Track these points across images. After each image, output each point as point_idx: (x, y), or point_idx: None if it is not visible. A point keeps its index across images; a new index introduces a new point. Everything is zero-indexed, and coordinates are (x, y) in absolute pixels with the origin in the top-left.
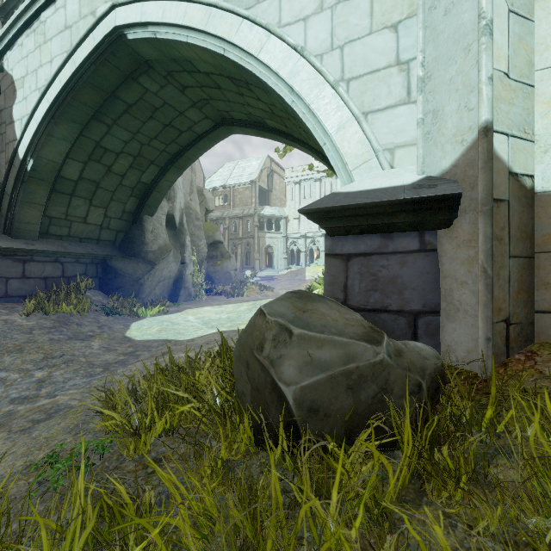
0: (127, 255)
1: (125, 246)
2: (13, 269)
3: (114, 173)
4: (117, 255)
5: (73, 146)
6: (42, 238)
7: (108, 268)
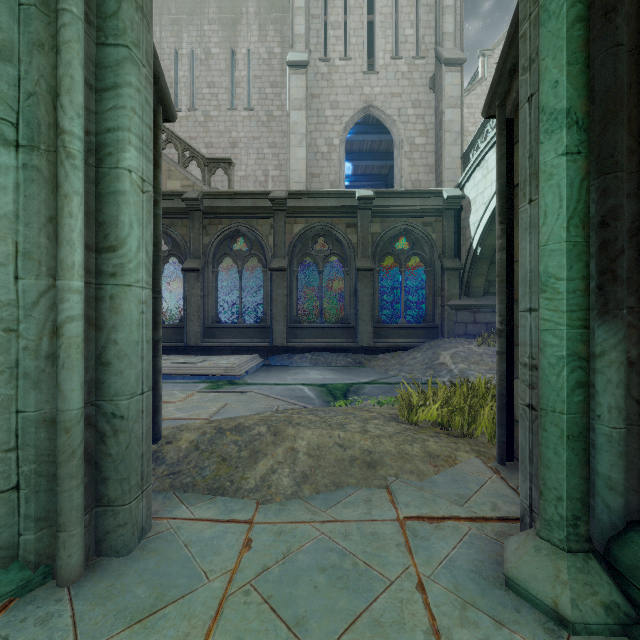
0: None
1: None
2: (469, 318)
3: None
4: None
5: None
6: (484, 296)
7: None
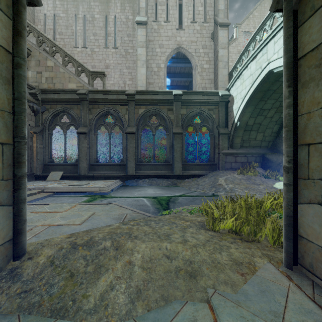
0: (273, 152)
1: (272, 148)
2: (232, 159)
3: (267, 117)
4: (268, 152)
5: (252, 113)
6: (240, 148)
7: (265, 158)
